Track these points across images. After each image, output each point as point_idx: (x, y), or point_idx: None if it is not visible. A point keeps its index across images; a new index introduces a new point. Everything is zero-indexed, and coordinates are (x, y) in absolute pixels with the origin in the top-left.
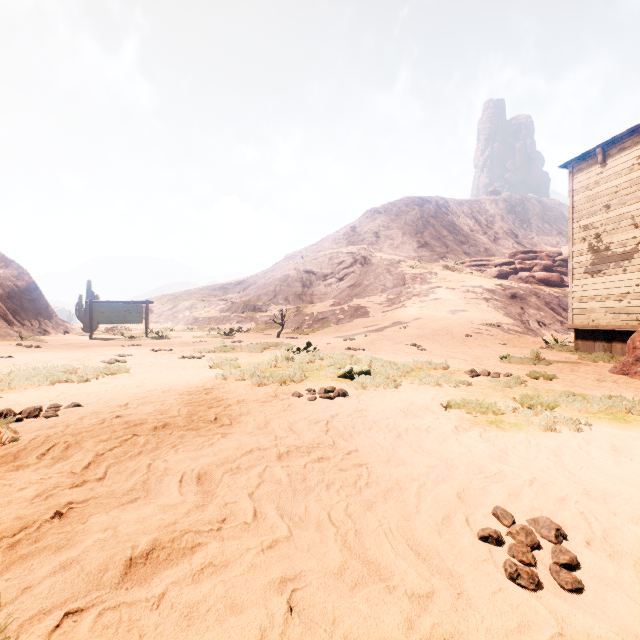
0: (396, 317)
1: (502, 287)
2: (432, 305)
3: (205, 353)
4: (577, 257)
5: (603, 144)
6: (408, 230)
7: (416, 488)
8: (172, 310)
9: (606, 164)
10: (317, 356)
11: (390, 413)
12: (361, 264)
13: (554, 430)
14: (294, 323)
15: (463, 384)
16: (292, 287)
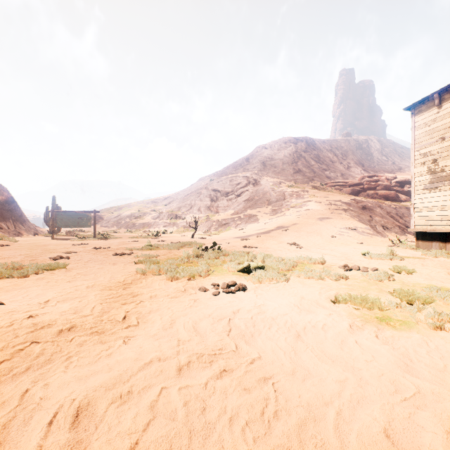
0: (279, 223)
1: (355, 201)
2: (305, 214)
3: (135, 250)
4: (418, 177)
5: (439, 90)
6: (286, 160)
7: (333, 420)
8: (117, 218)
9: (441, 106)
10: (221, 253)
11: (285, 308)
12: (253, 185)
13: (444, 329)
14: (204, 227)
15: (341, 278)
16: (203, 201)
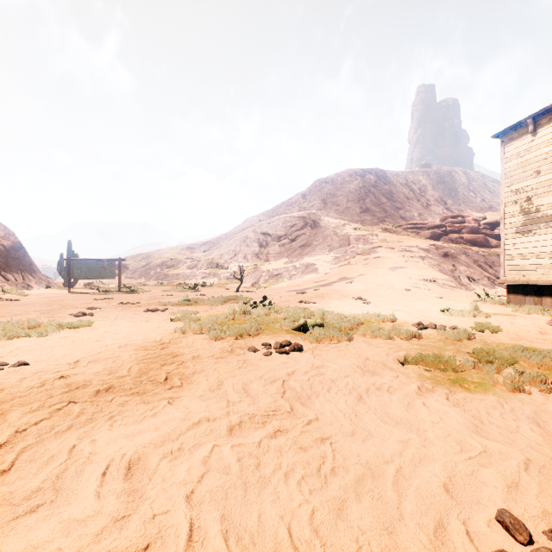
0: (342, 273)
1: (435, 247)
2: (374, 263)
3: (169, 306)
4: (509, 218)
5: (534, 115)
6: (352, 197)
7: (392, 476)
8: (145, 267)
9: (536, 133)
10: (272, 309)
11: (347, 370)
12: (311, 227)
13: (523, 391)
14: (252, 278)
15: (413, 337)
16: (250, 247)
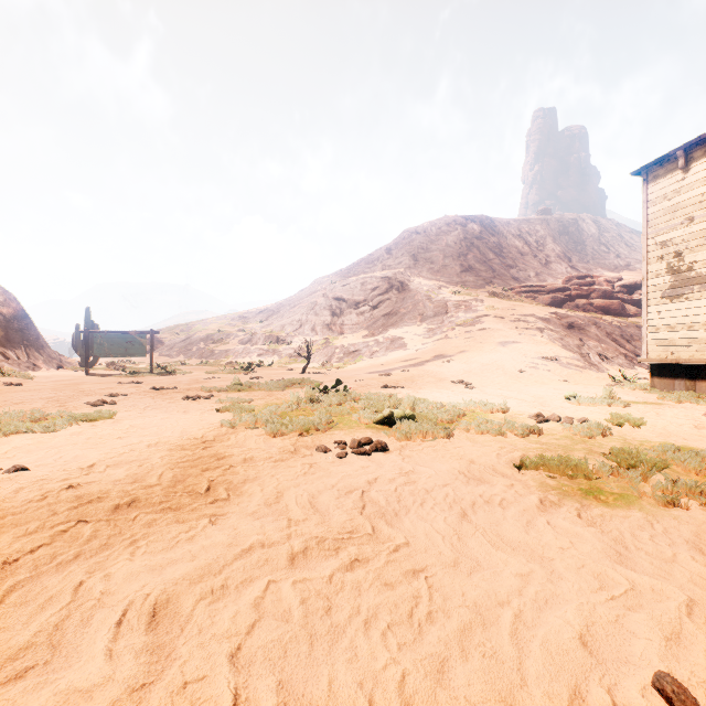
0: (438, 350)
1: (557, 316)
2: (479, 336)
3: (215, 392)
4: (653, 279)
5: (686, 145)
6: (450, 252)
7: (509, 623)
8: (185, 342)
9: (689, 169)
10: (348, 396)
11: (446, 477)
12: (398, 290)
13: (678, 505)
14: (322, 356)
15: (531, 433)
16: (320, 316)
